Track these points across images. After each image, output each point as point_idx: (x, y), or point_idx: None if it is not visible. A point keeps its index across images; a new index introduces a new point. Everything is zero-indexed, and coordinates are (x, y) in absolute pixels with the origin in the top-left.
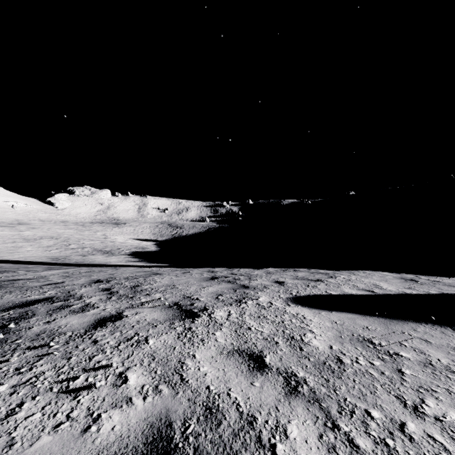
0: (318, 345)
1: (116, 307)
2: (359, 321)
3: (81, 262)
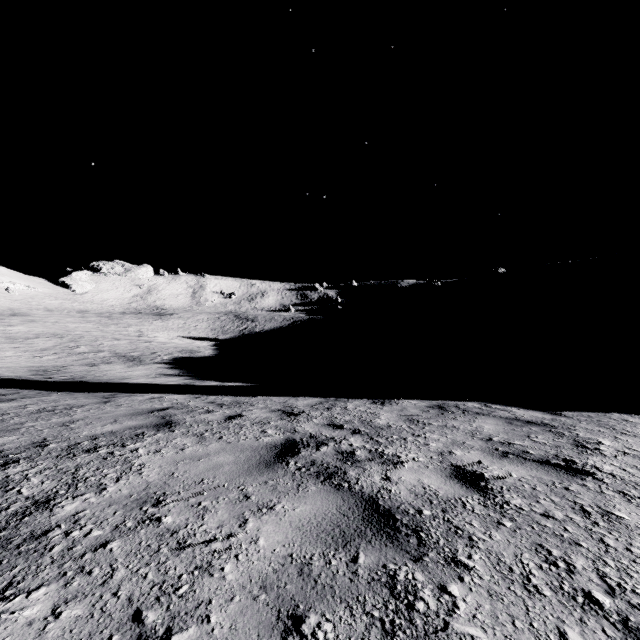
0: None
1: None
2: None
3: (78, 378)
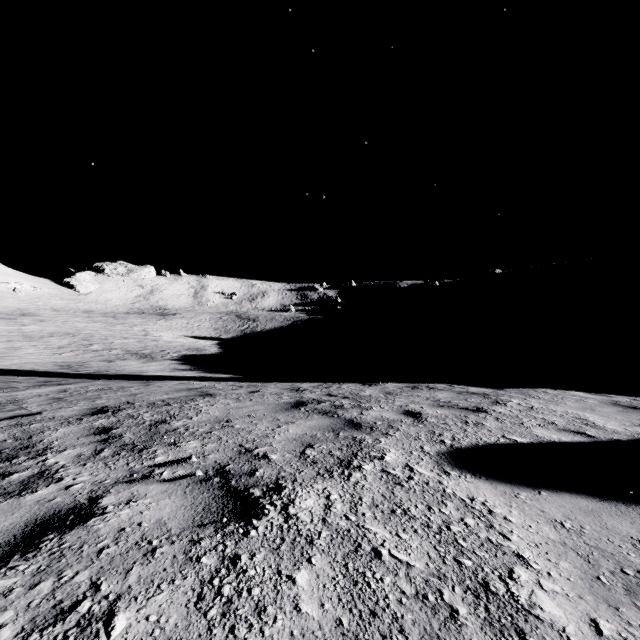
0: (560, 620)
1: (97, 479)
2: (611, 521)
3: (103, 372)
